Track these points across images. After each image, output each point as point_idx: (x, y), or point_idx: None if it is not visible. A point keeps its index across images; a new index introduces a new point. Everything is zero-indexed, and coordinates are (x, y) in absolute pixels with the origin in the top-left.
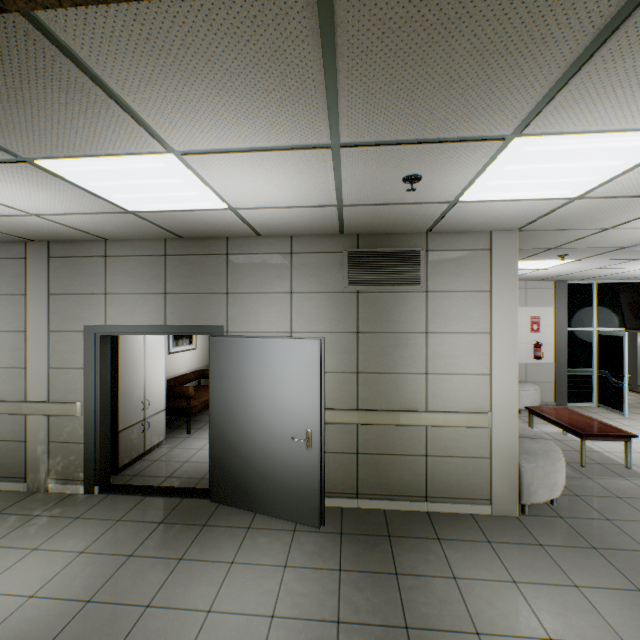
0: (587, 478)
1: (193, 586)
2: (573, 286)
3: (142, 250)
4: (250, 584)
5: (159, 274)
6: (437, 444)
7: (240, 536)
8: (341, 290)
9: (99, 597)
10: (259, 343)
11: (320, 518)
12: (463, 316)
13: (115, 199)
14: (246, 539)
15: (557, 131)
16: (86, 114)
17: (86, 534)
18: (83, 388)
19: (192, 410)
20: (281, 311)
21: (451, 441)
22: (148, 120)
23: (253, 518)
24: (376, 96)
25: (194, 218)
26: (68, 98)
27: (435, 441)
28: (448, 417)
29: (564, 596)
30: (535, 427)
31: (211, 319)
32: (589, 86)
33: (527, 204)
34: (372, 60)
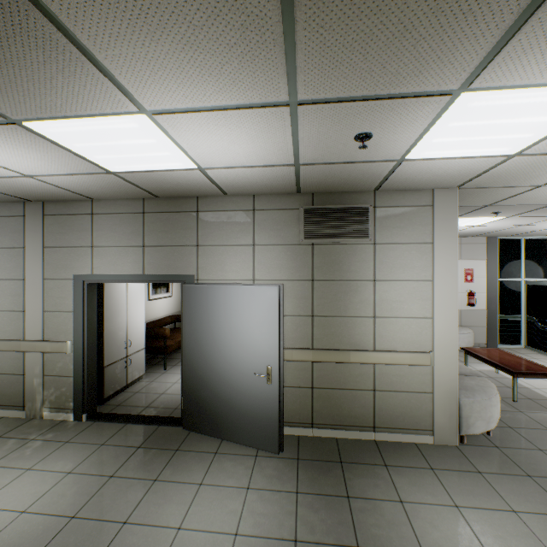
0: (519, 412)
1: (165, 505)
2: (503, 241)
3: (123, 208)
4: (216, 504)
5: (138, 229)
6: (384, 380)
7: (208, 460)
8: (298, 243)
9: (82, 513)
10: (225, 289)
11: (279, 445)
12: (407, 265)
13: (97, 160)
14: (213, 463)
15: (503, 85)
16: (63, 73)
17: (74, 456)
18: (73, 329)
19: (168, 349)
20: (245, 261)
21: (396, 377)
22: (120, 79)
23: (220, 444)
24: (332, 49)
25: (167, 178)
26: (45, 56)
27: (382, 377)
28: (394, 356)
29: (503, 520)
30: (470, 366)
31: (183, 268)
32: (539, 34)
33: (468, 162)
34: (329, 8)
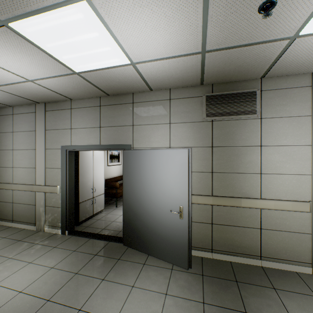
0: None
1: (108, 300)
2: None
3: (88, 104)
4: (143, 304)
5: (97, 116)
6: (269, 221)
7: (138, 269)
8: (201, 120)
9: (54, 298)
10: (150, 153)
11: (188, 263)
12: (289, 134)
13: (64, 61)
14: (142, 271)
15: None
16: None
17: (56, 257)
18: (60, 179)
19: (118, 194)
20: (164, 135)
21: (279, 220)
22: None
23: (147, 258)
24: None
25: (112, 76)
26: None
27: (267, 219)
28: (277, 203)
29: None
30: None
31: (124, 141)
32: None
33: None
34: None
